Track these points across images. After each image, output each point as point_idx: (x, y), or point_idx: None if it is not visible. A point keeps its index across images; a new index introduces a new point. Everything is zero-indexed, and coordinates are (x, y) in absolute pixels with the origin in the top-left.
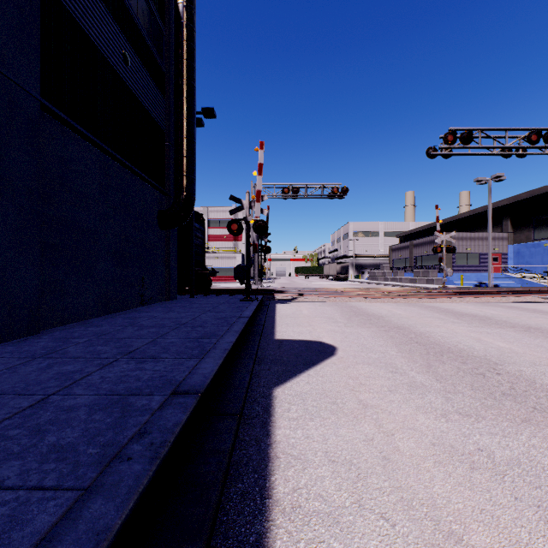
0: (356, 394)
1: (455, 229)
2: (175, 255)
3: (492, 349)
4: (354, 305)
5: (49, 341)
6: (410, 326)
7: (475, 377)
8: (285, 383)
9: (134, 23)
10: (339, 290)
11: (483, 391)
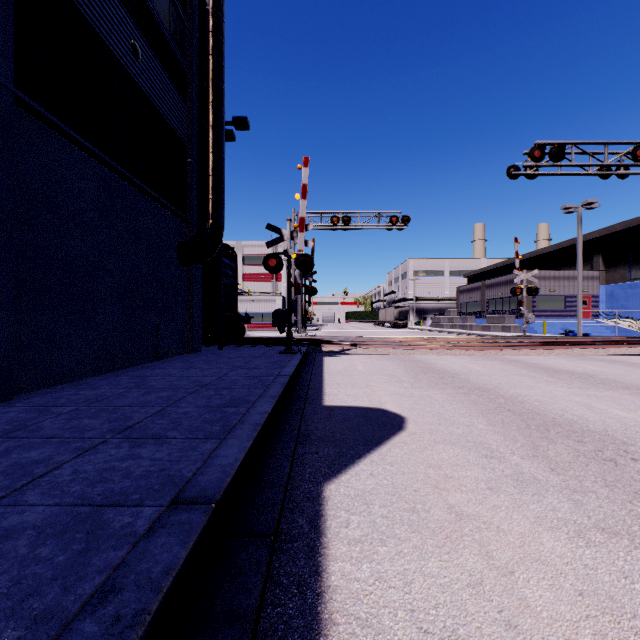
0: (443, 494)
1: (534, 266)
2: (200, 297)
3: (612, 421)
4: (420, 358)
5: (22, 410)
6: (495, 387)
7: (604, 464)
8: (340, 475)
9: (147, 7)
10: (399, 340)
11: (623, 489)
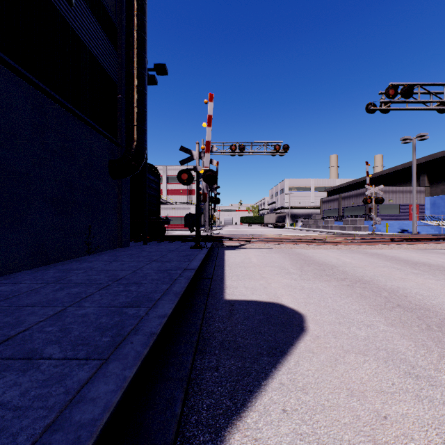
0: None
1: (376, 184)
2: (128, 204)
3: None
4: (300, 252)
5: None
6: (373, 279)
7: None
8: (245, 412)
9: None
10: (282, 237)
11: None
